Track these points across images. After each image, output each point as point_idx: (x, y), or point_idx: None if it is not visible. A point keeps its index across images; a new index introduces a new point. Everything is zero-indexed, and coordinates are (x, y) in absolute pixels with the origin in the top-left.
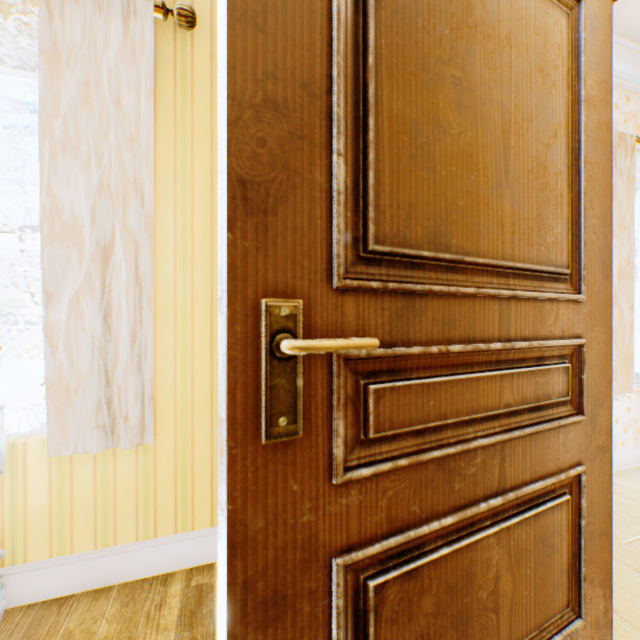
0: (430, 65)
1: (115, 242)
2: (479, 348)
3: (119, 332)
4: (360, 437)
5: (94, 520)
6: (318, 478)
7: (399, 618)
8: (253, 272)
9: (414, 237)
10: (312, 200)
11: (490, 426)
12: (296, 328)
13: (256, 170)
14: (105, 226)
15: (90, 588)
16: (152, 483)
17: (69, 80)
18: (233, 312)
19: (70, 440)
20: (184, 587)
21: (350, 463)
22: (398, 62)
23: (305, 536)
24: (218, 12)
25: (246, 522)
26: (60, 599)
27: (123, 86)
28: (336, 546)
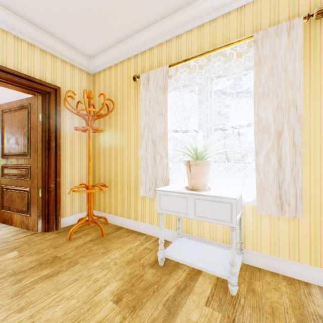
0: None
1: (283, 129)
2: None
3: (284, 167)
4: None
5: (269, 243)
6: None
7: None
8: None
9: None
10: None
11: None
12: None
13: None
14: (278, 123)
15: (267, 269)
16: (296, 236)
17: (264, 70)
18: None
19: (264, 208)
20: (319, 292)
21: None
22: None
23: None
24: None
25: None
26: (257, 267)
27: (287, 62)
28: None
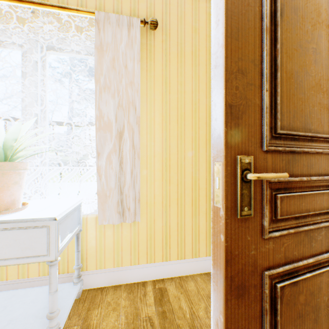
0: (302, 44)
1: (124, 129)
2: (324, 178)
3: (126, 170)
4: (272, 218)
5: (113, 254)
6: (257, 235)
7: (289, 303)
8: (233, 144)
9: (295, 126)
10: (254, 111)
11: (327, 217)
12: (250, 168)
13: (234, 100)
14: (120, 122)
15: (112, 284)
16: (137, 239)
17: (106, 58)
18: (226, 161)
19: (106, 218)
20: (153, 288)
21: (269, 229)
22: (289, 45)
23: (252, 260)
24: (211, 32)
25: (231, 251)
26: (100, 288)
27: (128, 59)
28: (264, 266)
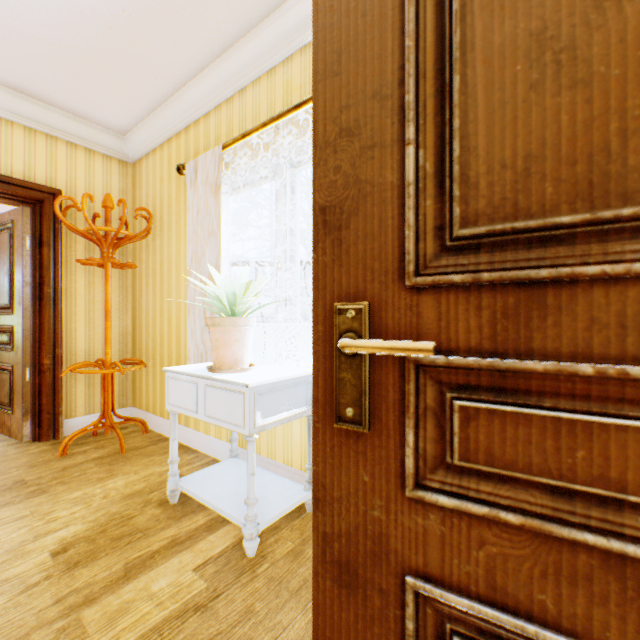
0: None
1: None
2: None
3: None
4: (446, 459)
5: None
6: (389, 480)
7: None
8: (330, 281)
9: (537, 200)
10: (382, 203)
11: None
12: (361, 329)
13: (332, 195)
14: None
15: None
16: None
17: None
18: (316, 315)
19: None
20: None
21: (429, 483)
22: None
23: (375, 530)
24: None
25: (325, 486)
26: None
27: None
28: (410, 563)
